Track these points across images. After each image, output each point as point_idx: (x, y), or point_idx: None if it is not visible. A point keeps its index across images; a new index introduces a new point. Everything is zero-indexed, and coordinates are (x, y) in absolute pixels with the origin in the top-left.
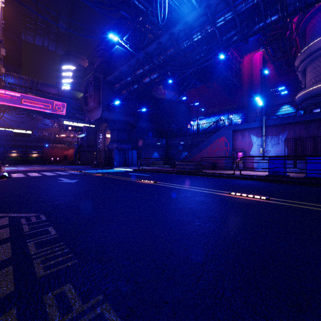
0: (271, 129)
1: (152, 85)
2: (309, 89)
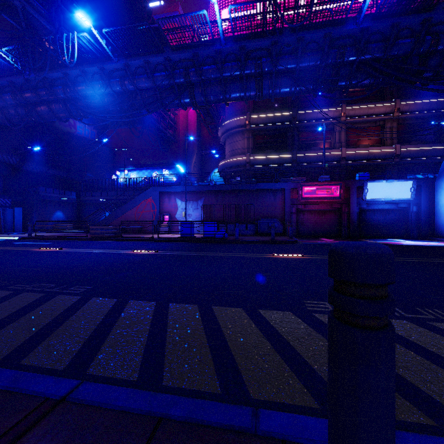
0: (192, 195)
1: (54, 119)
2: (225, 161)
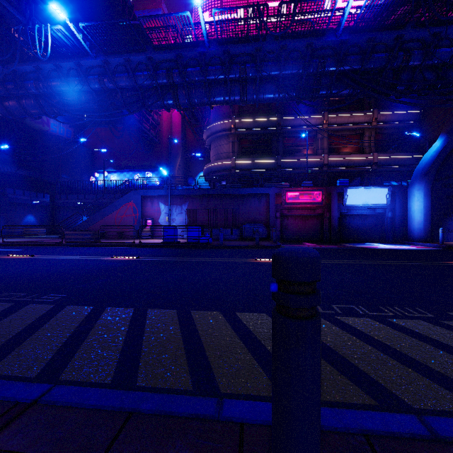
0: (176, 199)
1: (24, 115)
2: (210, 164)
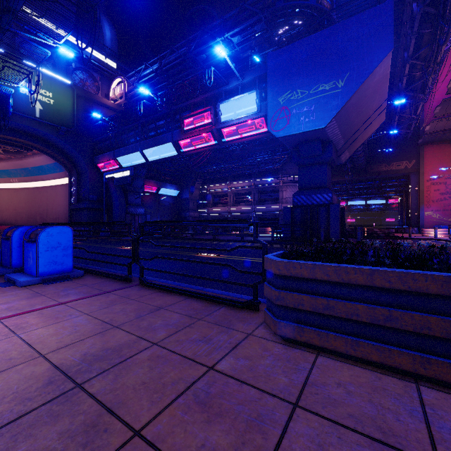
0: None
1: None
2: None
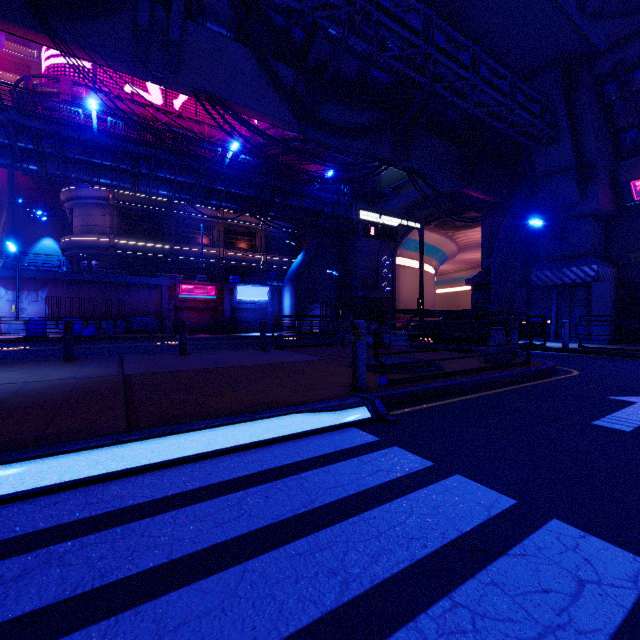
0: (28, 282)
1: None
2: (76, 238)
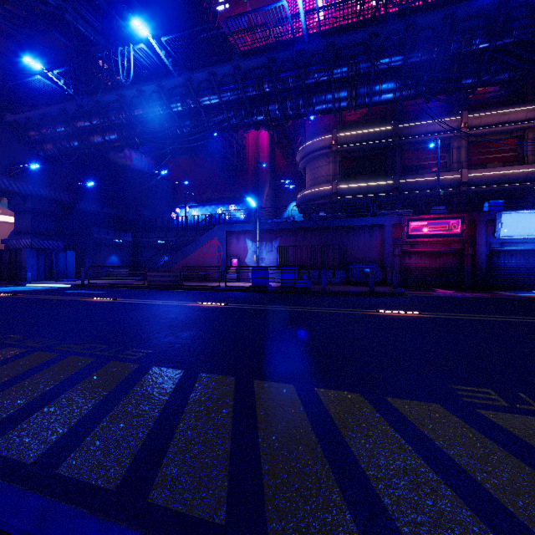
0: (265, 234)
1: (108, 149)
2: (305, 191)
